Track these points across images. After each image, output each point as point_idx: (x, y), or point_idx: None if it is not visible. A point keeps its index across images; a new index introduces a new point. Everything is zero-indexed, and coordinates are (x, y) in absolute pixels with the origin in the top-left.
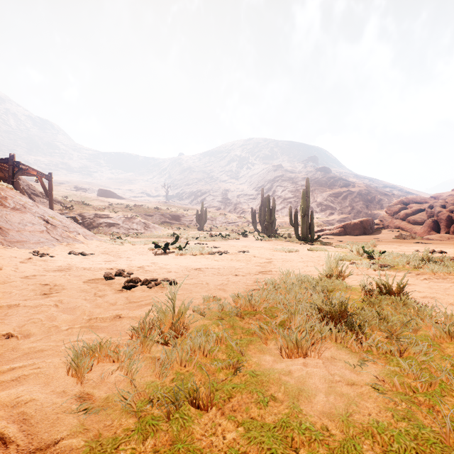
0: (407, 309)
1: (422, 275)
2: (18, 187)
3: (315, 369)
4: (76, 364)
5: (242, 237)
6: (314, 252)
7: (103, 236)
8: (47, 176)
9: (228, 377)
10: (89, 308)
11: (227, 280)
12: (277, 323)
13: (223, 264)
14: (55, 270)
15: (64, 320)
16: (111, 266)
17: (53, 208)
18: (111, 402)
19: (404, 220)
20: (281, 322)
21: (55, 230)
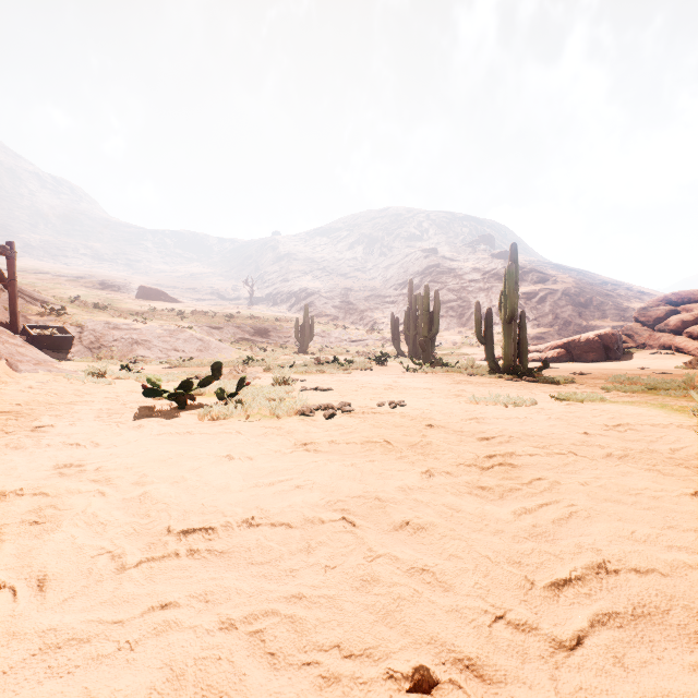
0: None
1: None
2: None
3: None
4: None
5: (378, 366)
6: (576, 404)
7: (117, 363)
8: (1, 247)
9: None
10: None
11: None
12: None
13: (334, 482)
14: None
15: None
16: None
17: (18, 309)
18: None
19: (679, 333)
20: None
21: None
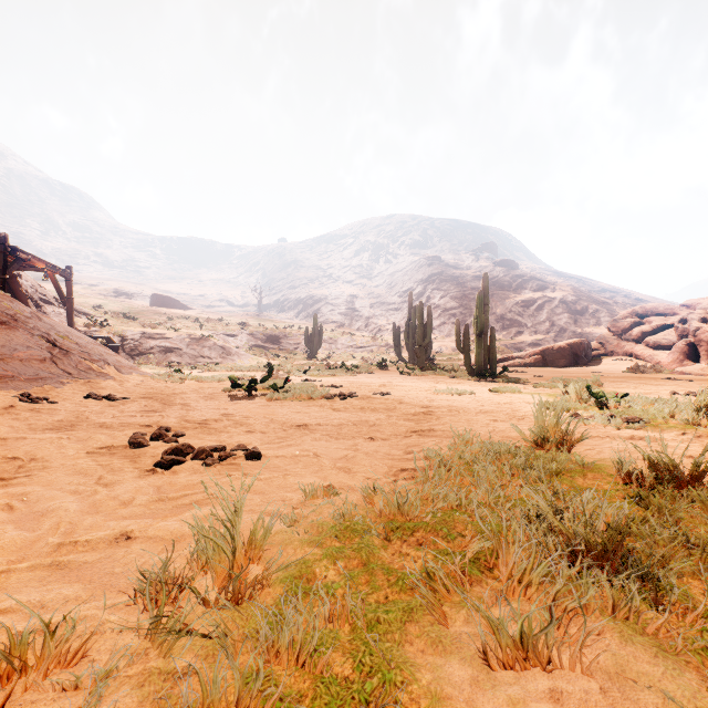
0: None
1: (707, 438)
2: (17, 289)
3: None
4: None
5: (379, 371)
6: (501, 394)
7: (155, 368)
8: (63, 271)
9: None
10: (73, 513)
11: (354, 449)
12: (464, 557)
13: (348, 418)
14: (47, 429)
15: (5, 547)
16: (151, 420)
17: (74, 322)
18: None
19: (639, 342)
20: (473, 552)
21: (67, 359)
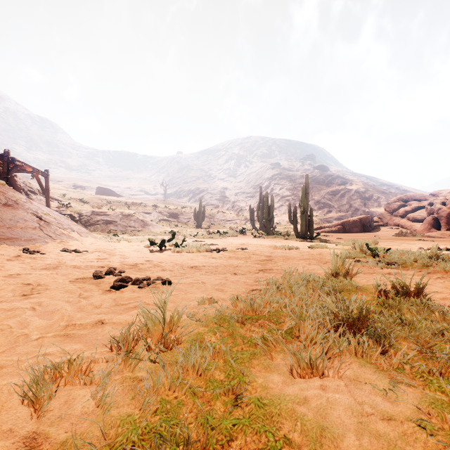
0: (431, 313)
1: (433, 274)
2: (14, 184)
3: (337, 396)
4: (32, 390)
5: (241, 235)
6: (315, 249)
7: (101, 234)
8: (43, 173)
9: (227, 408)
10: (69, 311)
11: (225, 279)
12: (283, 330)
13: (221, 262)
14: (43, 268)
15: (37, 326)
16: (103, 264)
17: (50, 205)
18: (69, 449)
19: (404, 217)
20: (289, 329)
21: (49, 227)
